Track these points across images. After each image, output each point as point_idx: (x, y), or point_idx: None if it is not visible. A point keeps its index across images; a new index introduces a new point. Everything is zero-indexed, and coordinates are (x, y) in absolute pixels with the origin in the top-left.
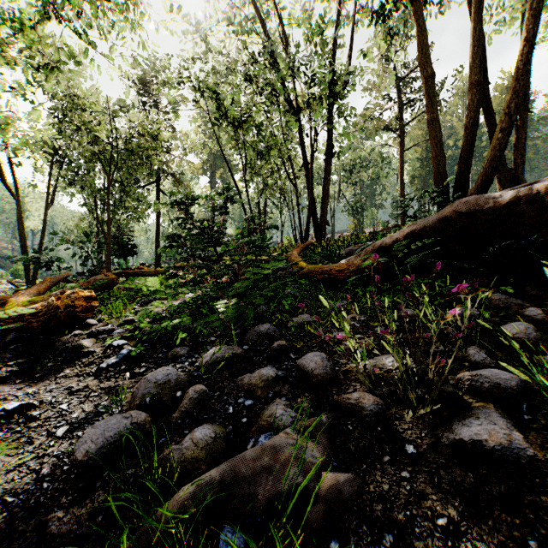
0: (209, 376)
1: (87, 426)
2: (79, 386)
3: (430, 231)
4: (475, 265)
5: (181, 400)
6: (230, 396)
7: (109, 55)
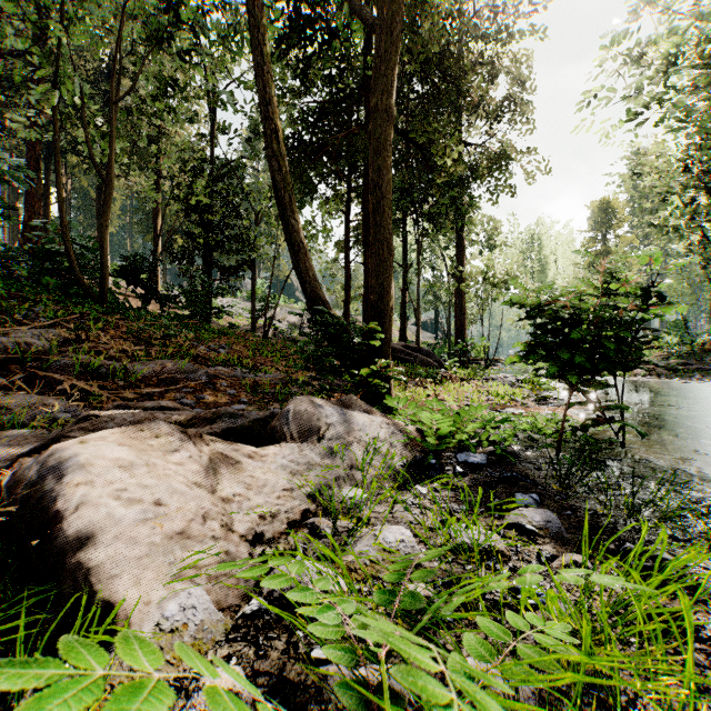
0: None
1: None
2: None
3: None
4: None
5: None
6: None
7: None
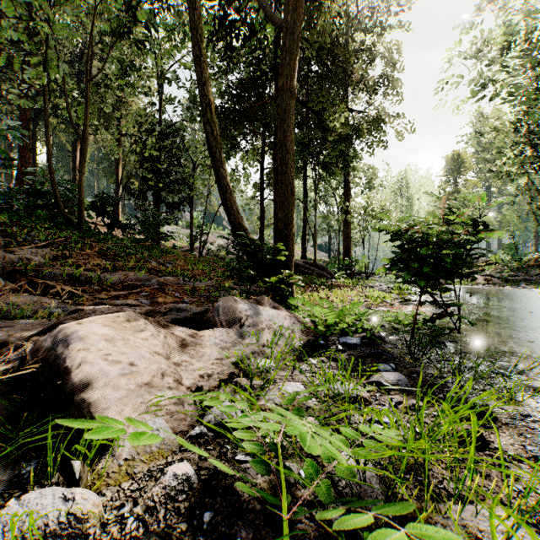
0: None
1: None
2: None
3: None
4: None
5: None
6: None
7: None
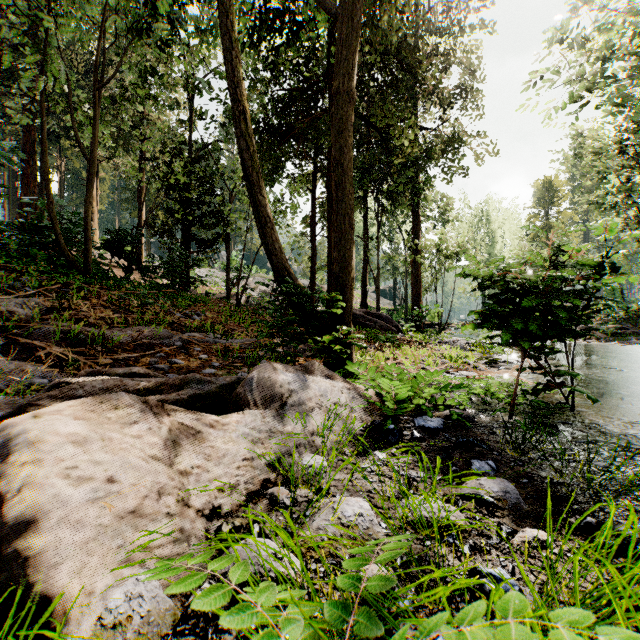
0: None
1: None
2: None
3: None
4: None
5: None
6: None
7: None
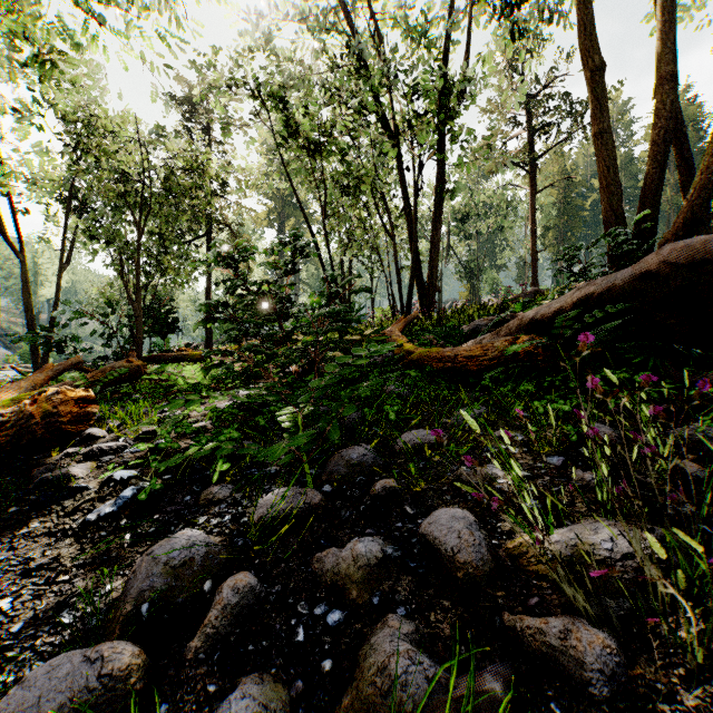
0: (264, 546)
1: (30, 660)
2: (44, 558)
3: (619, 295)
4: (702, 350)
5: (209, 601)
6: (300, 596)
7: (121, 32)
